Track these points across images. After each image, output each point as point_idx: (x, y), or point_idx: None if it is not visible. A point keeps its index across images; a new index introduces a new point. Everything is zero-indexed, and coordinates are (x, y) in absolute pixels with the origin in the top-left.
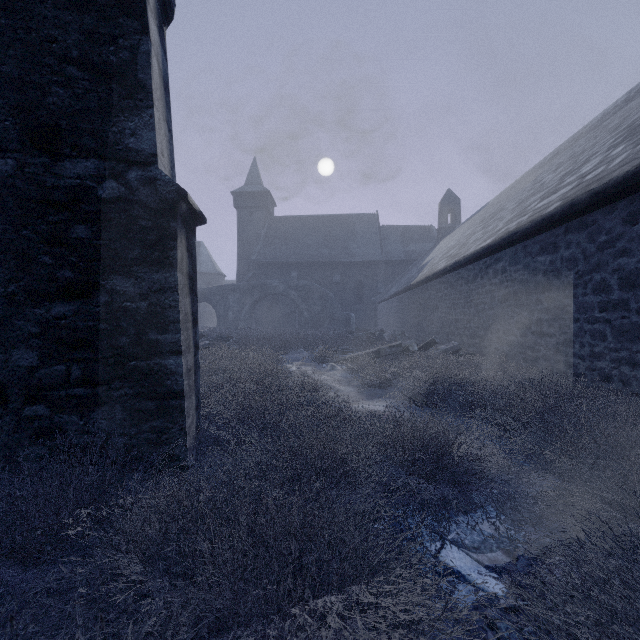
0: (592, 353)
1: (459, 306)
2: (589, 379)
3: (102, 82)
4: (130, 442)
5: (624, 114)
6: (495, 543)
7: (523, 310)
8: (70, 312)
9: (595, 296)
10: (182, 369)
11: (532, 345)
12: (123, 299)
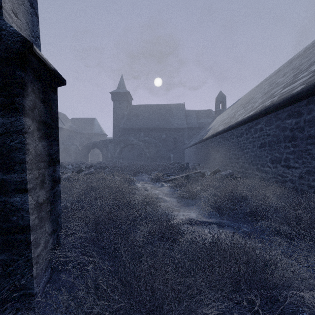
0: None
1: (232, 150)
2: None
3: None
4: None
5: None
6: None
7: (275, 152)
8: None
9: None
10: (28, 205)
11: (282, 173)
12: None
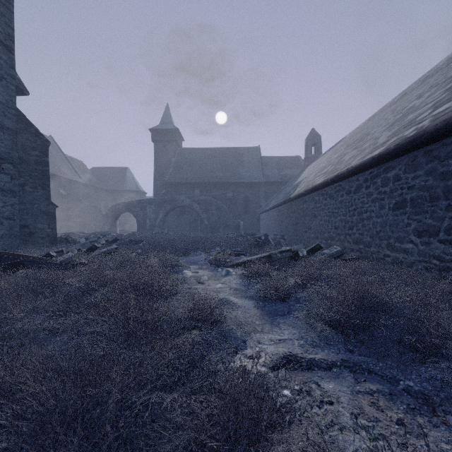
0: None
1: (340, 214)
2: None
3: None
4: None
5: None
6: None
7: (426, 217)
8: None
9: None
10: None
11: (440, 254)
12: None
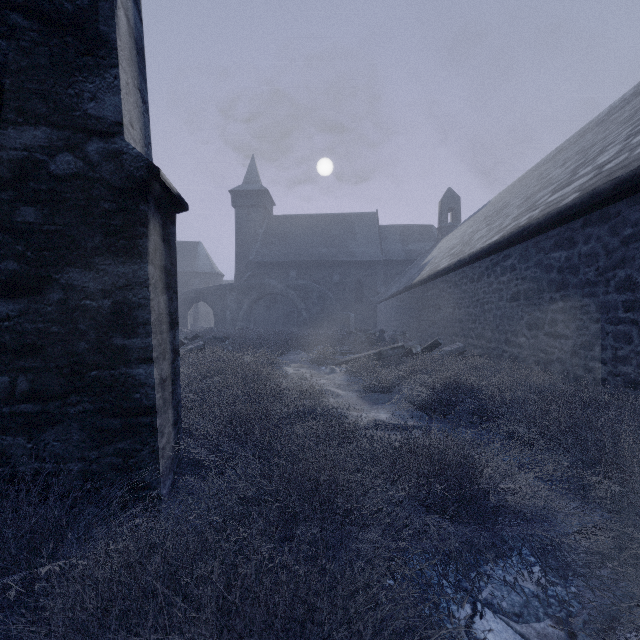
0: (615, 357)
1: (463, 306)
2: (612, 385)
3: (54, 34)
4: (90, 468)
5: (635, 106)
6: (541, 607)
7: (535, 310)
8: (15, 312)
9: (619, 294)
10: (154, 380)
11: (545, 347)
12: (81, 296)
